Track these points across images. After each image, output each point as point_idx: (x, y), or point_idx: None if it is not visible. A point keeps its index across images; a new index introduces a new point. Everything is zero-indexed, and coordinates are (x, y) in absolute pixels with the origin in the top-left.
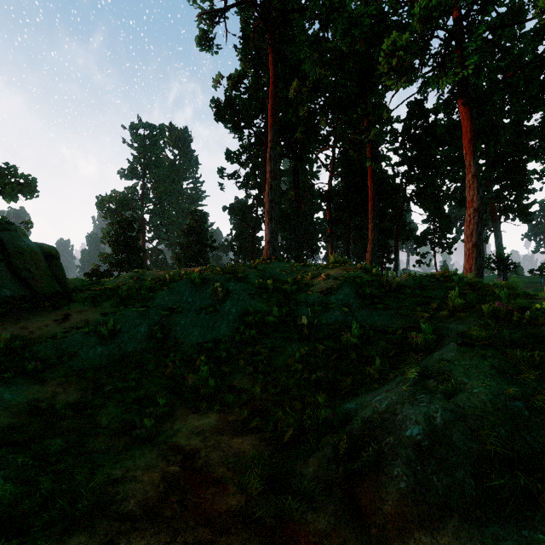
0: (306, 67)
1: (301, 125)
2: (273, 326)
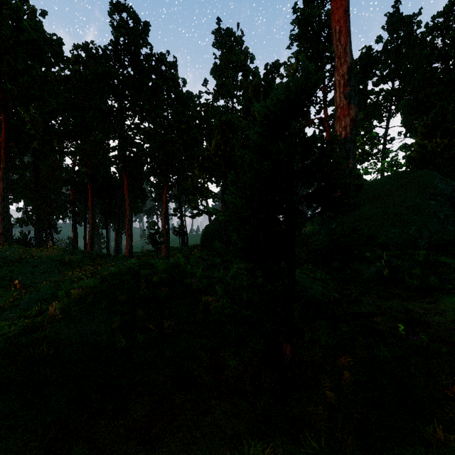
0: (32, 133)
1: (38, 140)
2: (0, 286)
